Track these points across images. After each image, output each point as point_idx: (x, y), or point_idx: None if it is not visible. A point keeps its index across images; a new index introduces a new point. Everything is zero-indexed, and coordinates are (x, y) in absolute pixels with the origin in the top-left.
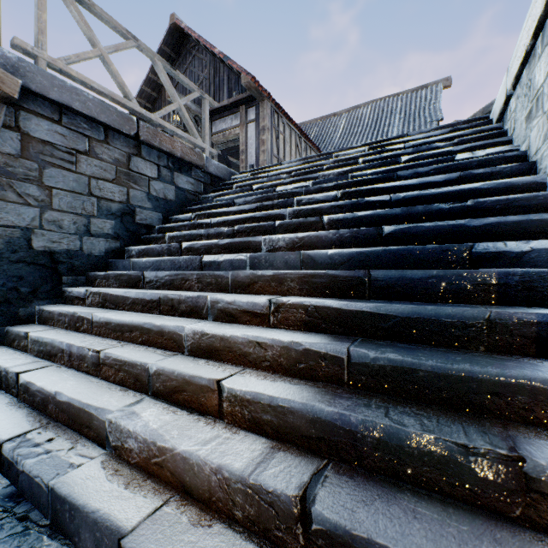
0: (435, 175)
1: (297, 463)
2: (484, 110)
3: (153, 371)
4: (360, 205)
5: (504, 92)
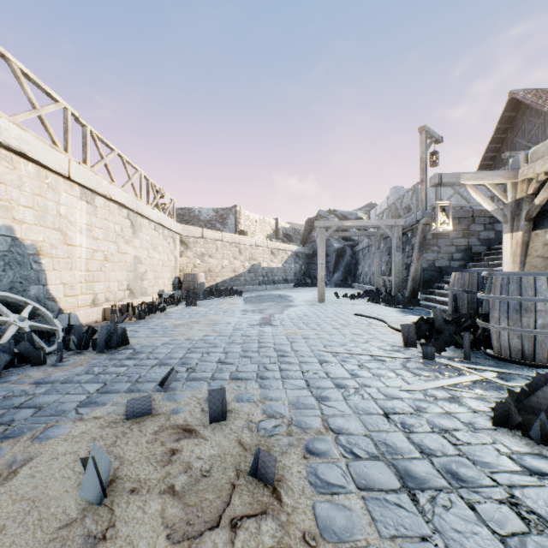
0: None
1: None
2: None
3: None
4: None
5: None
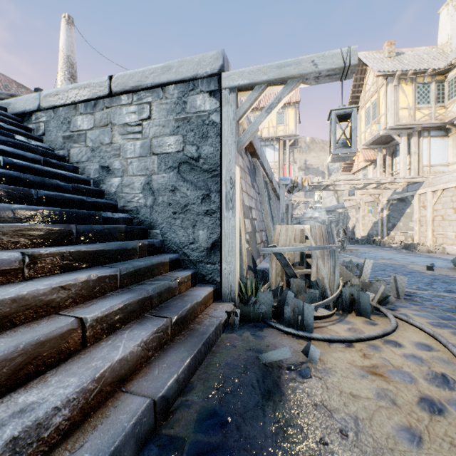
0: (12, 147)
1: (147, 320)
2: None
3: None
4: None
5: (36, 104)
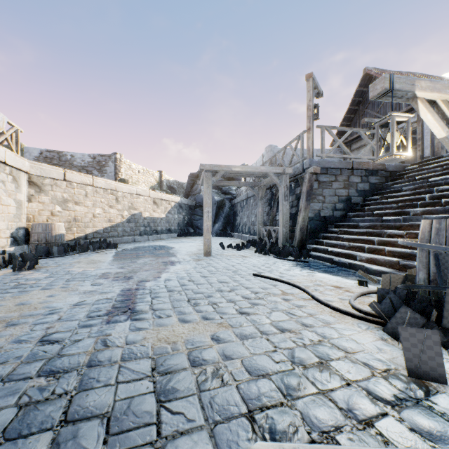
0: None
1: (401, 260)
2: None
3: (367, 247)
4: None
5: None
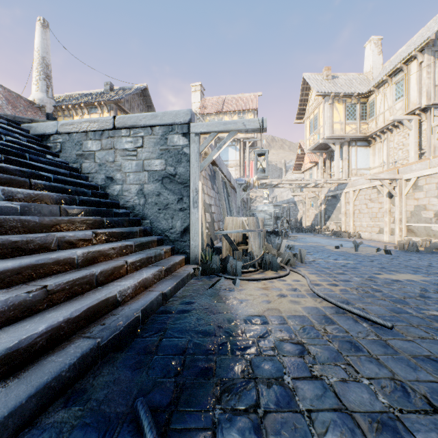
0: (49, 165)
1: (151, 267)
2: (16, 117)
3: (99, 272)
4: (37, 175)
5: (55, 129)
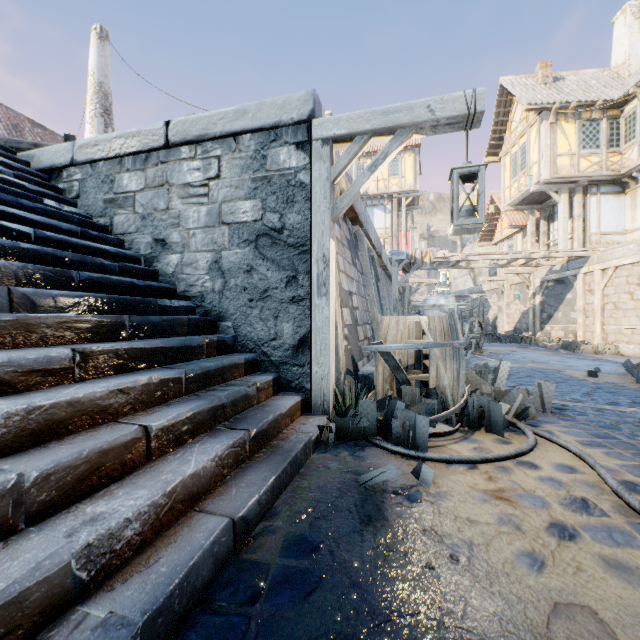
0: (42, 215)
1: (220, 432)
2: (9, 141)
3: (31, 481)
4: None
5: (68, 157)
